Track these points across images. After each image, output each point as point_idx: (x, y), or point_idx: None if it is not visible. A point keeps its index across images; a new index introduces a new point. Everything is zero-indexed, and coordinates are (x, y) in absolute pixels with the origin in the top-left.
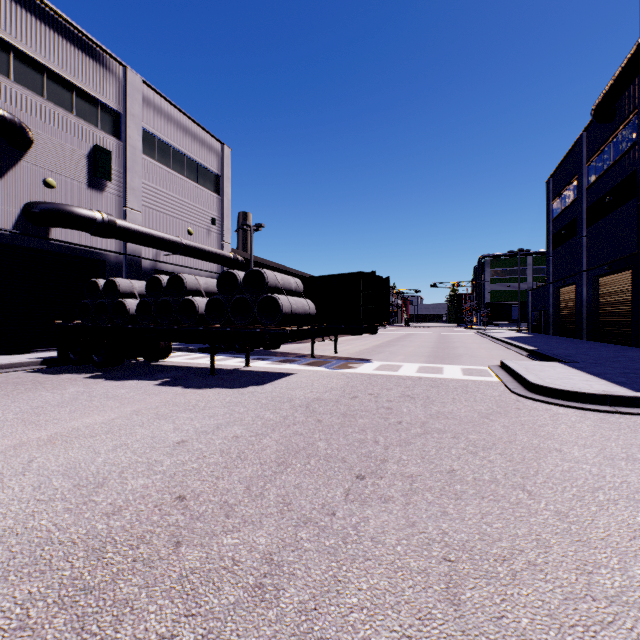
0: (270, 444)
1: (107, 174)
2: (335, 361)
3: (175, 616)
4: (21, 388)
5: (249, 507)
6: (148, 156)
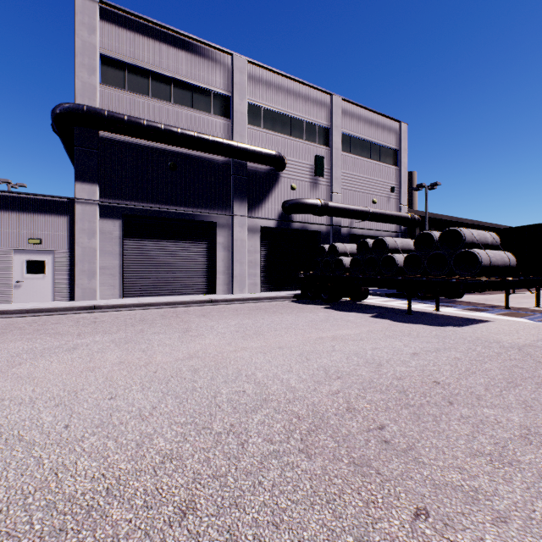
0: (492, 368)
1: (321, 173)
2: (539, 314)
3: (469, 430)
4: (294, 310)
5: (493, 399)
6: (345, 152)
